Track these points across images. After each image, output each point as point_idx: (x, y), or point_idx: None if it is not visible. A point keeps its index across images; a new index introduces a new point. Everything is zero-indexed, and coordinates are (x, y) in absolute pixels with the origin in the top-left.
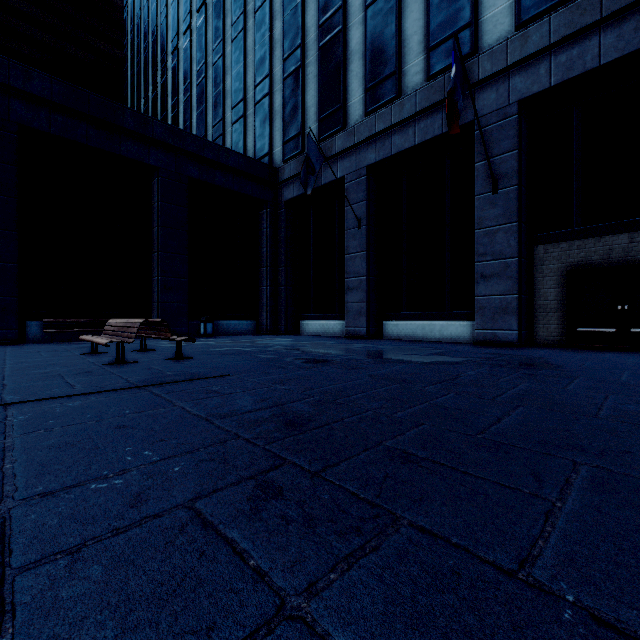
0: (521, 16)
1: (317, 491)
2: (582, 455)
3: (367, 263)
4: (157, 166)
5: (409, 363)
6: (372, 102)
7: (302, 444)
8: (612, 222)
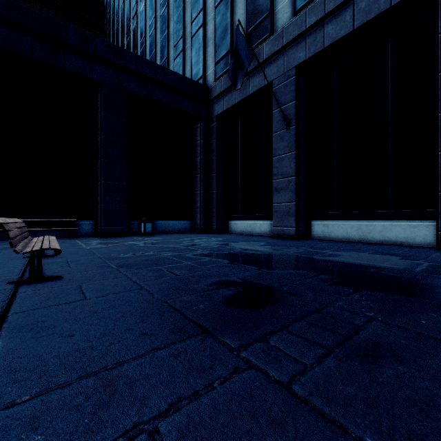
0: None
1: None
2: None
3: (296, 163)
4: (100, 81)
5: None
6: None
7: None
8: None
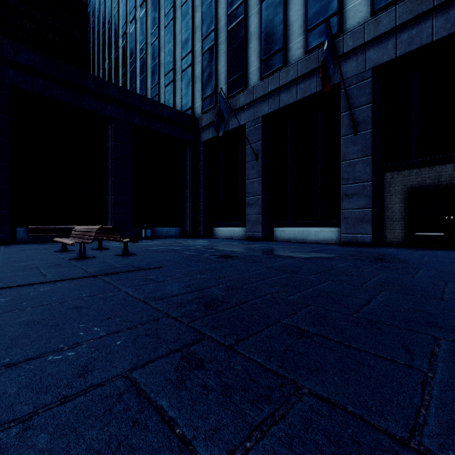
0: (374, 6)
1: (231, 362)
2: (439, 331)
3: (262, 186)
4: (111, 116)
5: (294, 258)
6: (266, 70)
7: (218, 321)
8: (441, 155)
